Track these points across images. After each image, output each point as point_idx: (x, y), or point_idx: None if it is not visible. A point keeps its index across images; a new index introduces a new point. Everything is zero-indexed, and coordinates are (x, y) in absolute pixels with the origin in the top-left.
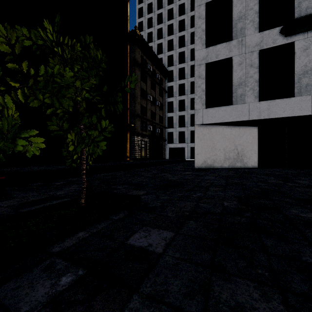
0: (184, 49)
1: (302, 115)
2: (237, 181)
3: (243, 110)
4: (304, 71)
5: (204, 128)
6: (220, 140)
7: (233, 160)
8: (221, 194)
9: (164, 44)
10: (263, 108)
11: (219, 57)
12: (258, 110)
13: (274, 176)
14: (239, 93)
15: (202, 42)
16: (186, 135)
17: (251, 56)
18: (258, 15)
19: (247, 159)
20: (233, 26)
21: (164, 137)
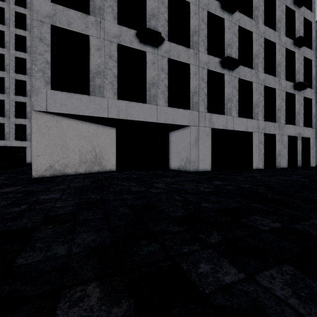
0: (24, 11)
1: (151, 121)
2: (96, 197)
3: (102, 105)
4: (153, 82)
5: (50, 119)
6: (74, 137)
7: (91, 164)
8: (60, 252)
9: None
10: (121, 108)
11: (72, 27)
12: (117, 108)
13: (134, 180)
14: (98, 83)
15: None
16: (28, 130)
17: (111, 46)
18: (117, 4)
19: (106, 162)
20: None
21: None
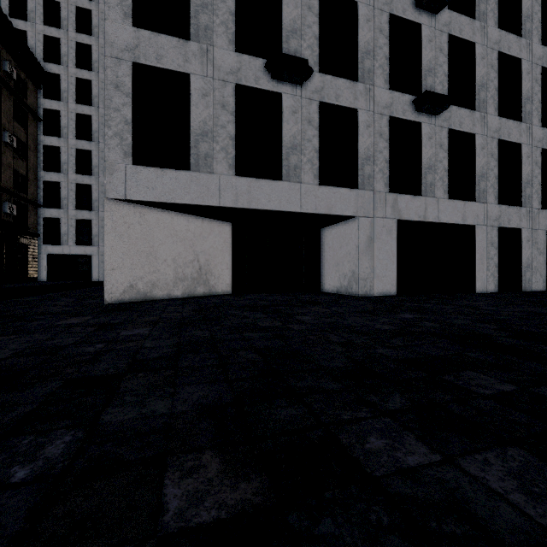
0: (89, 40)
1: (290, 211)
2: (204, 334)
3: (210, 185)
4: (293, 144)
5: (130, 211)
6: (167, 240)
7: (192, 282)
8: (160, 410)
9: (31, 0)
10: (241, 190)
11: (163, 62)
12: (234, 191)
13: (262, 310)
14: (203, 151)
15: (123, 8)
16: (95, 228)
17: (224, 89)
18: (234, 19)
19: (216, 279)
20: (192, 13)
21: (29, 228)
